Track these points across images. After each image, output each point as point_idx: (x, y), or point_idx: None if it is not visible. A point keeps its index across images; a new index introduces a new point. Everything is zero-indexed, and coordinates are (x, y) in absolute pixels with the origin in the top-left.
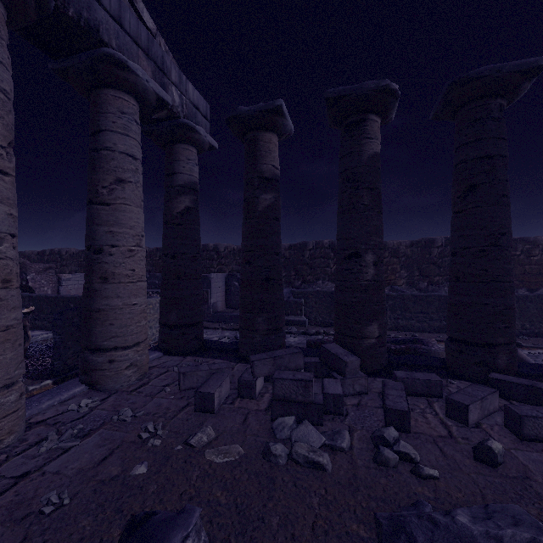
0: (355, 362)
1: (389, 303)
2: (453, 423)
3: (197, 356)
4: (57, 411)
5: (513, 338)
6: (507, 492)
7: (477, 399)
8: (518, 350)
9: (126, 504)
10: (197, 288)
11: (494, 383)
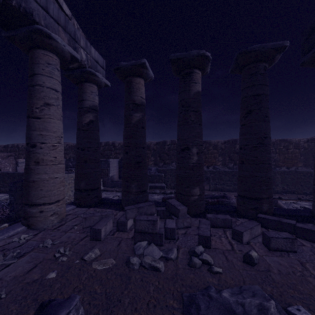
0: (184, 209)
1: (211, 175)
2: (235, 242)
3: (96, 208)
4: (5, 242)
5: (271, 195)
6: (257, 279)
7: (248, 228)
8: (278, 201)
9: (40, 296)
10: (97, 167)
11: (259, 219)
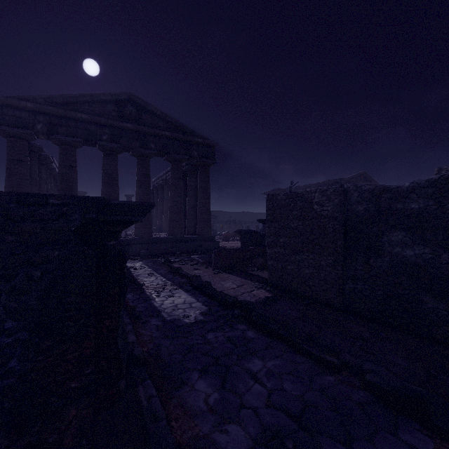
0: None
1: None
2: None
3: None
4: None
5: None
6: None
7: None
8: None
9: None
10: None
11: None
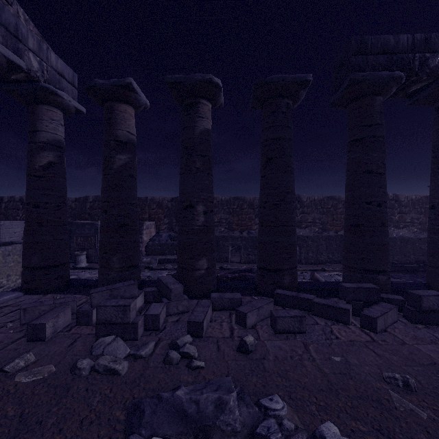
0: (179, 289)
1: (243, 243)
2: (238, 327)
3: (58, 293)
4: None
5: (294, 265)
6: (245, 370)
7: (255, 308)
8: (315, 273)
9: None
10: (61, 233)
11: (276, 296)
